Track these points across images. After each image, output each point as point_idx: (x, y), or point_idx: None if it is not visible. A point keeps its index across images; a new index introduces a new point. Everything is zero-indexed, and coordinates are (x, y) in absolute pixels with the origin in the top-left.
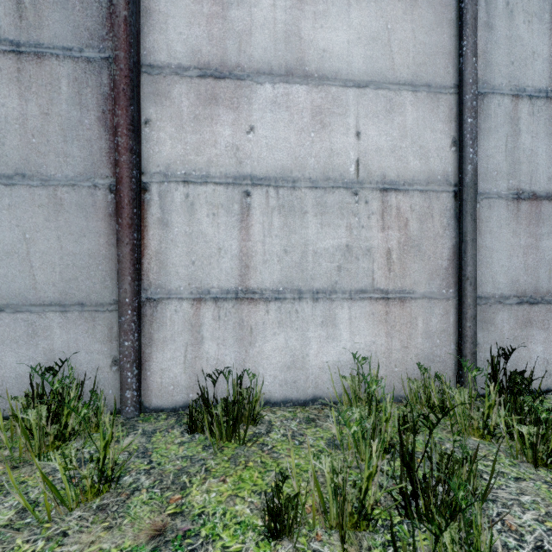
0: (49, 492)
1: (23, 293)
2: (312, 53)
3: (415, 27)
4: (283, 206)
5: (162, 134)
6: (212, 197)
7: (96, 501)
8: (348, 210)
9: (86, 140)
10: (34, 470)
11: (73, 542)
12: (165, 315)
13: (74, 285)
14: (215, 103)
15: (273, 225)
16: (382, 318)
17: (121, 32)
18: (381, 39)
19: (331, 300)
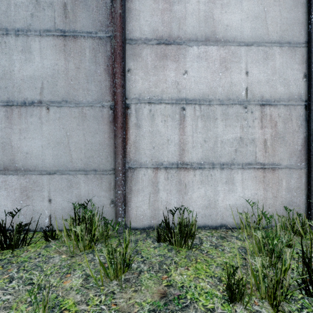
0: (95, 270)
1: (65, 164)
2: (220, 28)
3: (281, 8)
4: (203, 115)
5: (137, 77)
6: (164, 111)
7: (122, 276)
8: (241, 117)
9: (98, 81)
10: (82, 258)
11: (119, 297)
12: (138, 176)
13: (91, 160)
14: (165, 59)
15: (198, 126)
16: (261, 180)
17: (117, 22)
18: (261, 17)
19: (231, 169)
